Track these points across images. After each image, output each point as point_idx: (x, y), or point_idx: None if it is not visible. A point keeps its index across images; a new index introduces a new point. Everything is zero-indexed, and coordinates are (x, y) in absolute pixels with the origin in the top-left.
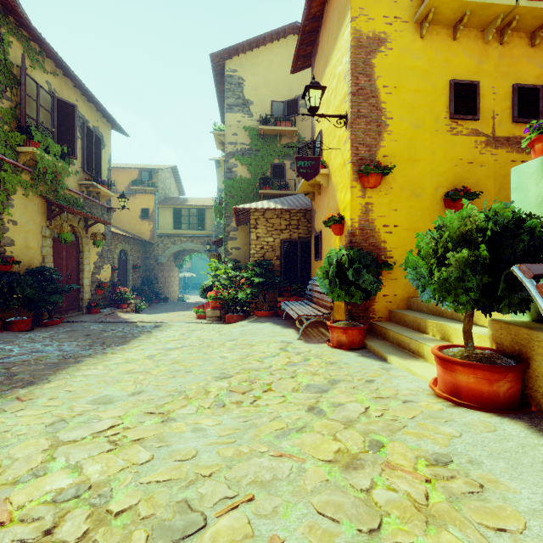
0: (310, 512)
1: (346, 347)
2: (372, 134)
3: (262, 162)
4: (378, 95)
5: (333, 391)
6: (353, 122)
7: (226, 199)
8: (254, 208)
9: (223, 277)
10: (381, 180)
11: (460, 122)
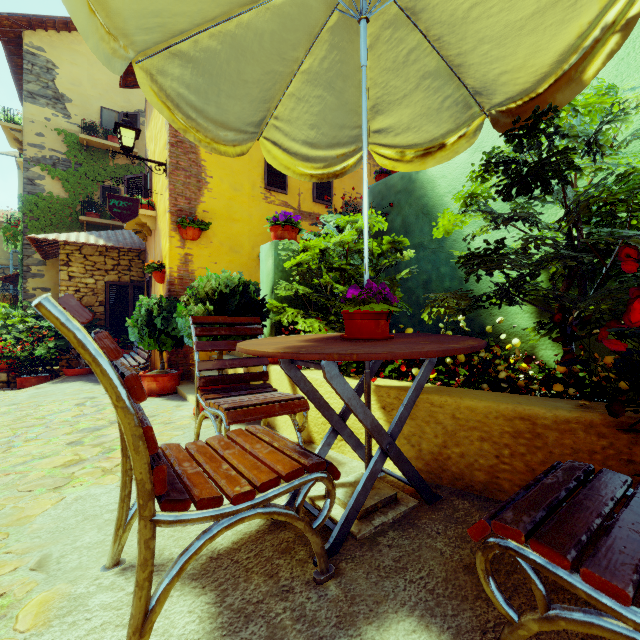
0: (12, 493)
1: (157, 394)
2: (192, 188)
3: (86, 180)
4: (199, 152)
5: (108, 428)
6: (172, 172)
7: (24, 221)
8: (64, 240)
9: (18, 328)
10: (200, 233)
11: (273, 193)
